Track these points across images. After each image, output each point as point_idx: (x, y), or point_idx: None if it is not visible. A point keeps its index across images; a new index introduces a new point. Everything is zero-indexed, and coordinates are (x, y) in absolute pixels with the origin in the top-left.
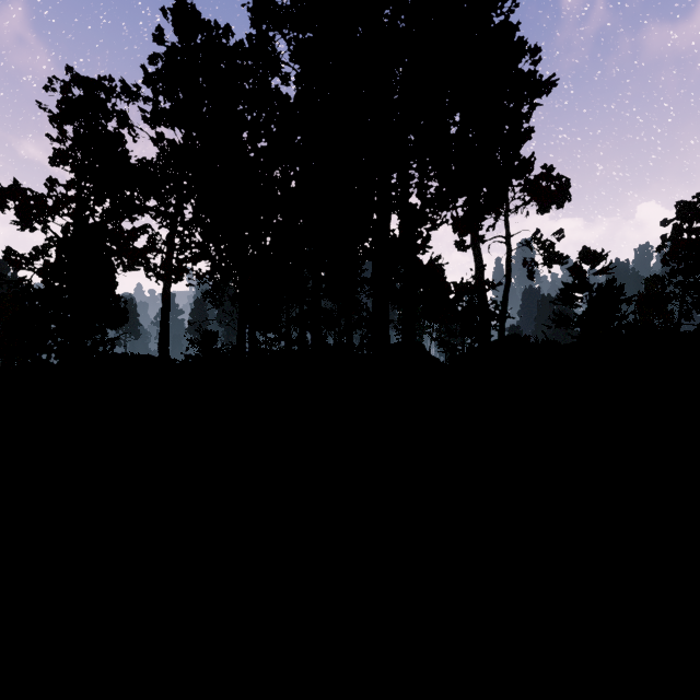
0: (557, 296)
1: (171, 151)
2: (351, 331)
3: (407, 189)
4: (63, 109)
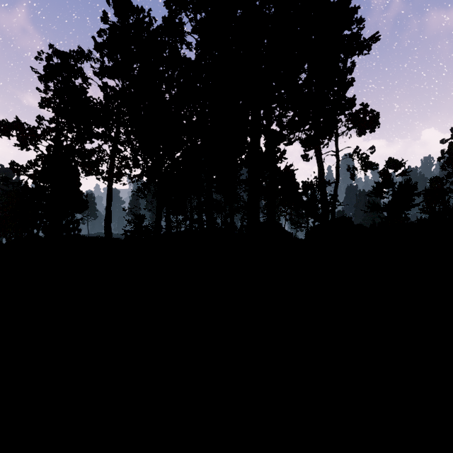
0: (371, 191)
1: (112, 94)
2: (233, 215)
3: (271, 118)
4: (47, 72)
